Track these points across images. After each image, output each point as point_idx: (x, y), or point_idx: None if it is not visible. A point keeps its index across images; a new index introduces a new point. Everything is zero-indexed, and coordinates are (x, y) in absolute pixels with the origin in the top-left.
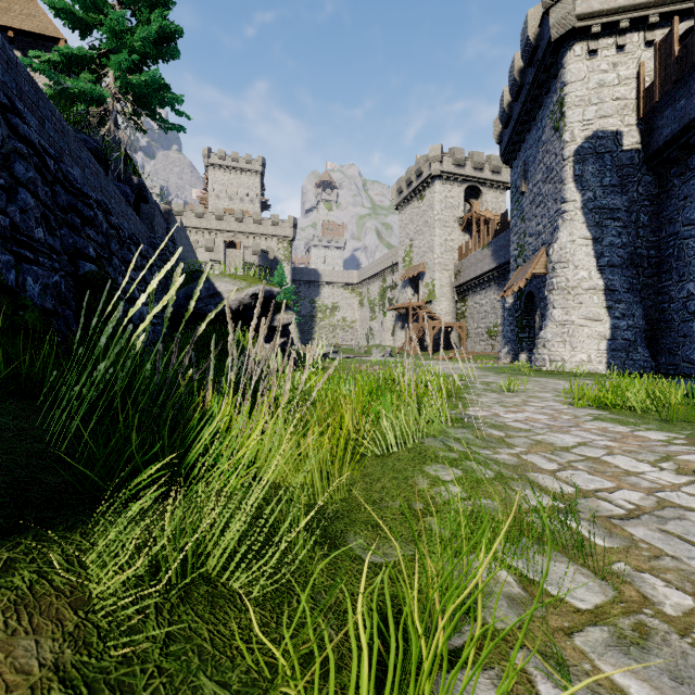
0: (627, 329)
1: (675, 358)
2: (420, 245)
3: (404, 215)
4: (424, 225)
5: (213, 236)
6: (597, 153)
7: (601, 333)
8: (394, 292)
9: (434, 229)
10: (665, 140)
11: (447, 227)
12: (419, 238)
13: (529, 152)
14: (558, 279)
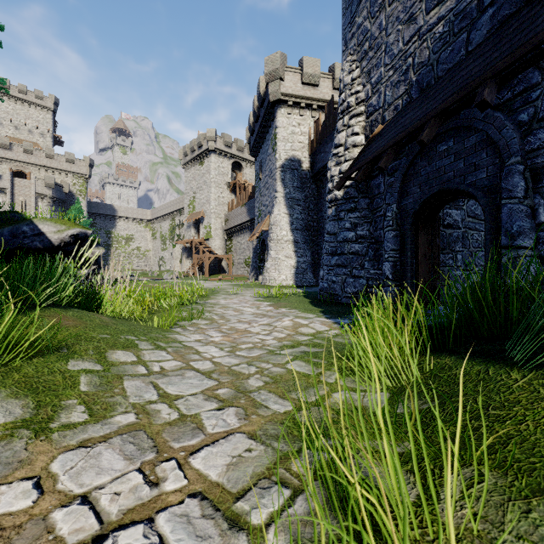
0: (303, 263)
1: None
2: (201, 198)
3: (189, 173)
4: (203, 183)
5: None
6: (291, 169)
7: (292, 265)
8: (182, 230)
9: (211, 188)
10: (318, 170)
11: (220, 188)
12: (200, 192)
13: (263, 156)
14: (273, 234)
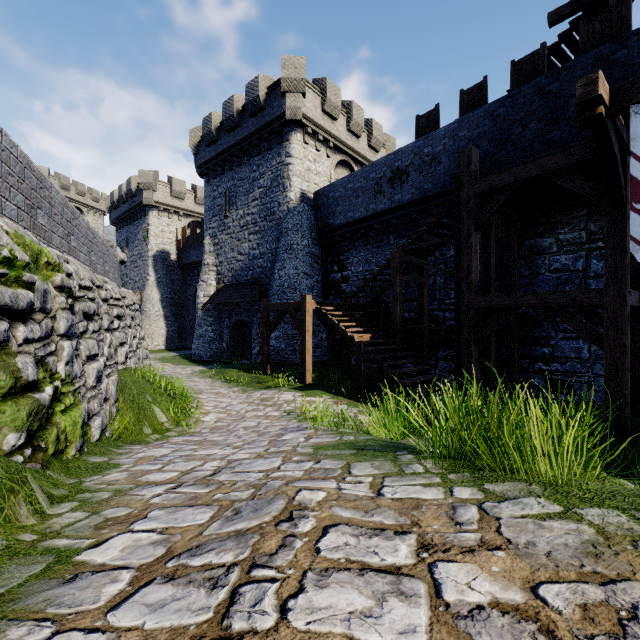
0: (172, 331)
1: (188, 342)
2: None
3: None
4: None
5: None
6: (162, 259)
7: (163, 333)
8: None
9: None
10: (184, 264)
11: None
12: None
13: (130, 235)
14: (147, 309)
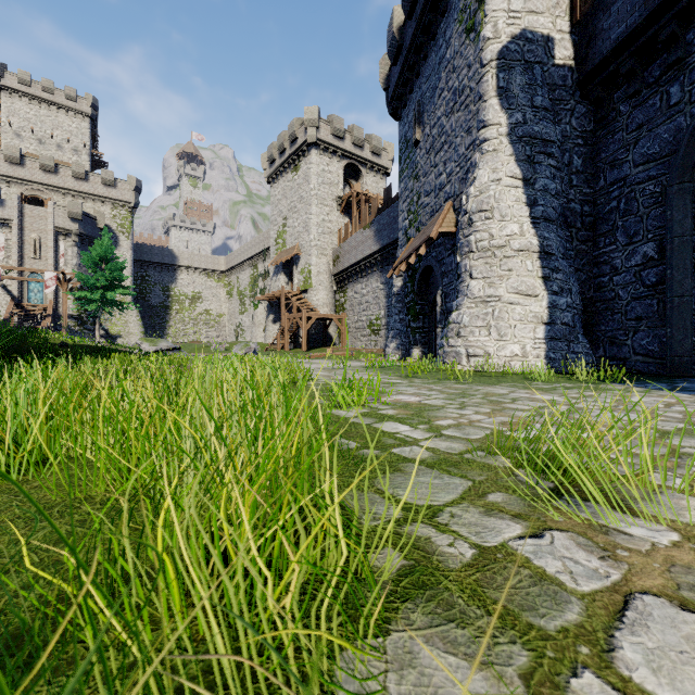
0: (566, 309)
1: (622, 350)
2: (295, 225)
3: (277, 189)
4: (299, 201)
5: (1, 184)
6: (526, 61)
7: (537, 315)
8: (267, 281)
9: (311, 206)
10: (616, 43)
11: (325, 205)
12: (294, 216)
13: (425, 86)
14: (478, 236)
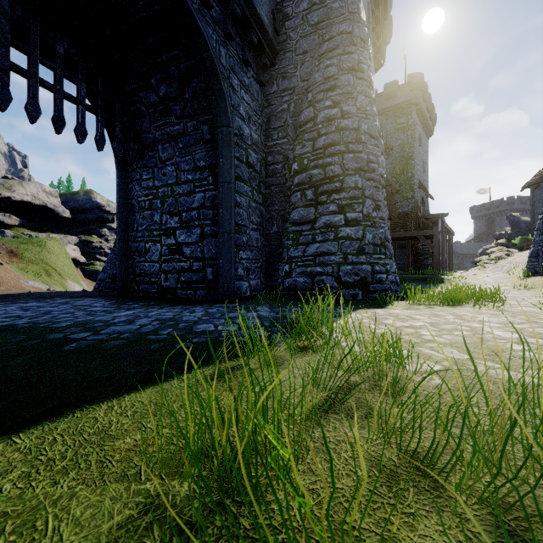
0: None
1: None
2: None
3: None
4: None
5: None
6: None
7: None
8: None
9: None
10: None
11: None
12: None
13: None
14: None
